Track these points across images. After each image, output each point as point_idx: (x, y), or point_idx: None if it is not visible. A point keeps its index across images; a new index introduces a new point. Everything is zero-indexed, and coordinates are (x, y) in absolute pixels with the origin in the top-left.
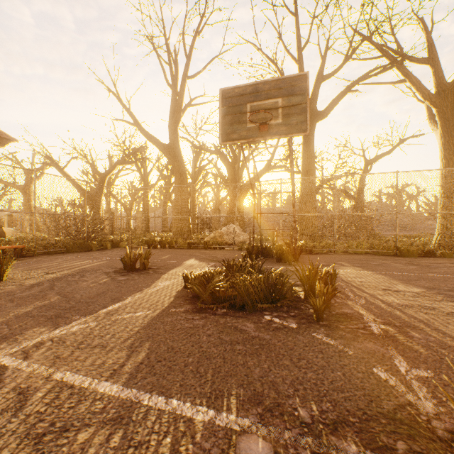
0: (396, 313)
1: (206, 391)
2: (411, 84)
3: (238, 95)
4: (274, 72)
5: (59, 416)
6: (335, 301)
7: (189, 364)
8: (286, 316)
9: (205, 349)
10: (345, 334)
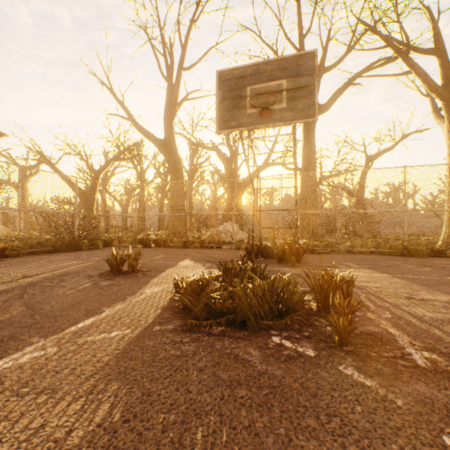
0: (434, 332)
1: None
2: (417, 75)
3: (237, 77)
4: None
5: None
6: (354, 314)
7: (169, 427)
8: (299, 336)
9: (194, 396)
10: (381, 367)
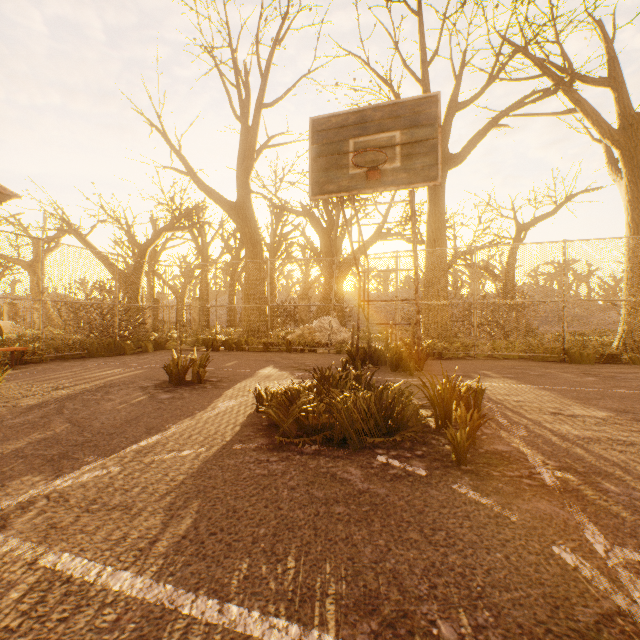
0: (575, 451)
1: (286, 589)
2: (584, 115)
3: (336, 127)
4: (388, 98)
5: (40, 636)
6: (481, 431)
7: (260, 538)
8: (410, 455)
9: (285, 512)
10: (502, 486)
